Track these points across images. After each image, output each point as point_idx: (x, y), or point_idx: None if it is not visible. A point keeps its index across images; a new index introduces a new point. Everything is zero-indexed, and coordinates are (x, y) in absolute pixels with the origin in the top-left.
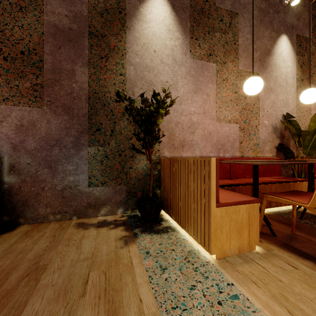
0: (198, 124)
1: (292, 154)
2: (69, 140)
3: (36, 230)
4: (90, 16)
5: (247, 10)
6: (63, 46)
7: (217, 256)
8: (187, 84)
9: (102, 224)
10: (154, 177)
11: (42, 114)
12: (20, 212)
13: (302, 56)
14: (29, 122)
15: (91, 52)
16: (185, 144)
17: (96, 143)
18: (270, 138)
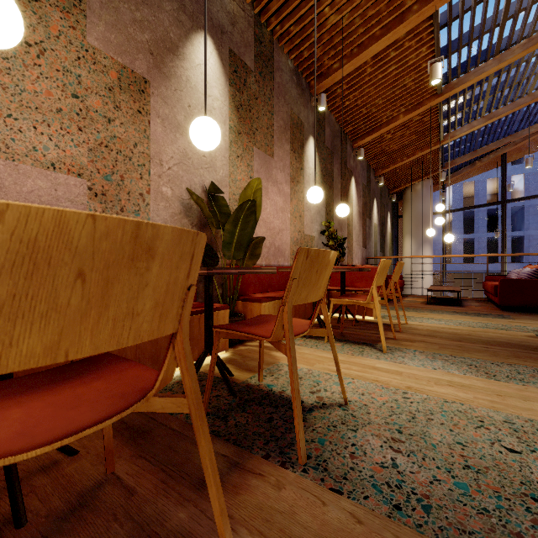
0: None
1: (216, 258)
2: None
3: None
4: None
5: None
6: None
7: None
8: None
9: None
10: None
11: None
12: None
13: (240, 92)
14: None
15: None
16: None
17: None
18: (178, 224)
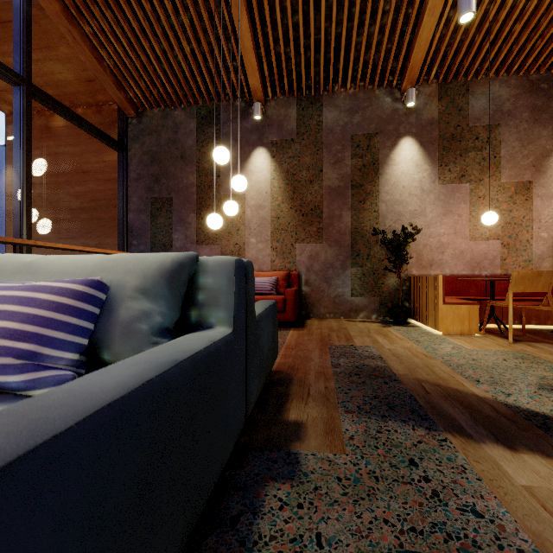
0: (448, 244)
1: None
2: (338, 263)
3: (323, 320)
4: (352, 173)
5: (513, 116)
6: (335, 199)
7: (443, 333)
8: (435, 209)
9: (364, 321)
10: (403, 292)
11: (322, 247)
12: (310, 310)
13: None
14: (315, 253)
15: (352, 199)
16: (434, 264)
17: (356, 265)
18: (552, 252)
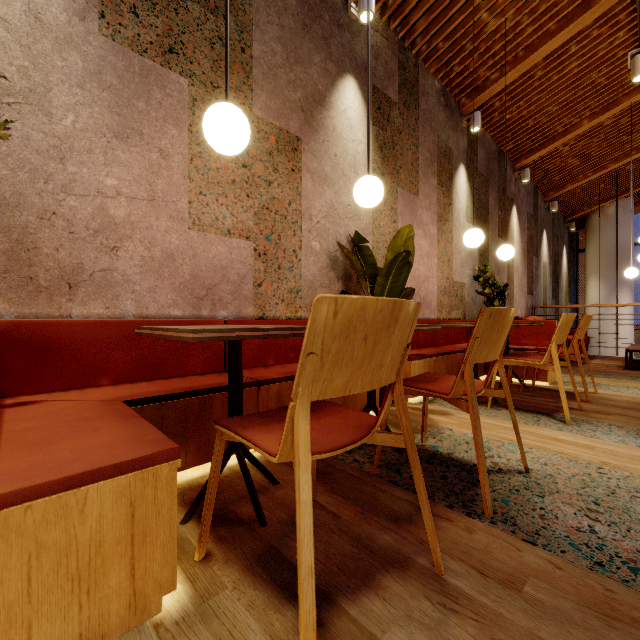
0: (130, 226)
1: None
2: None
3: None
4: None
5: None
6: None
7: None
8: (89, 105)
9: None
10: None
11: None
12: None
13: (383, 130)
14: None
15: None
16: (83, 281)
17: None
18: (325, 278)
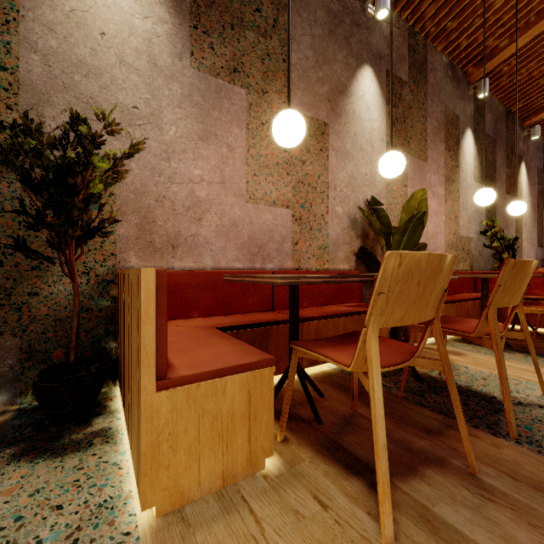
0: (209, 203)
1: (378, 265)
2: None
3: None
4: None
5: (307, 6)
6: None
7: (162, 509)
8: (184, 119)
9: None
10: (101, 315)
11: None
12: None
13: (395, 107)
14: None
15: None
16: (181, 243)
17: None
18: (346, 237)
